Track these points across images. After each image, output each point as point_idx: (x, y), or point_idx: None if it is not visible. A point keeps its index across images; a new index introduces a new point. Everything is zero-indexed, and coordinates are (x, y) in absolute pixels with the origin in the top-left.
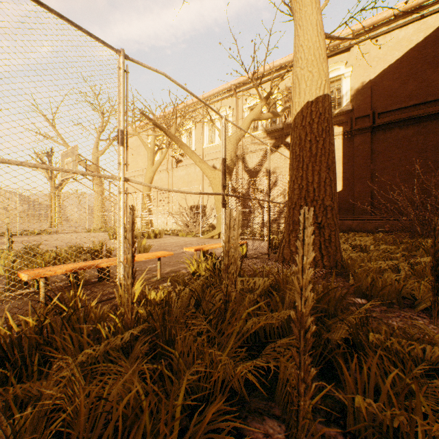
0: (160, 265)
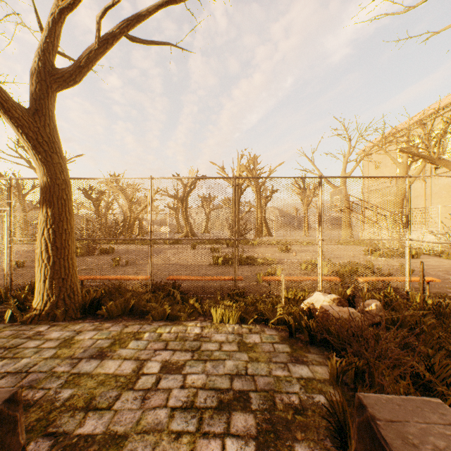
0: (428, 287)
